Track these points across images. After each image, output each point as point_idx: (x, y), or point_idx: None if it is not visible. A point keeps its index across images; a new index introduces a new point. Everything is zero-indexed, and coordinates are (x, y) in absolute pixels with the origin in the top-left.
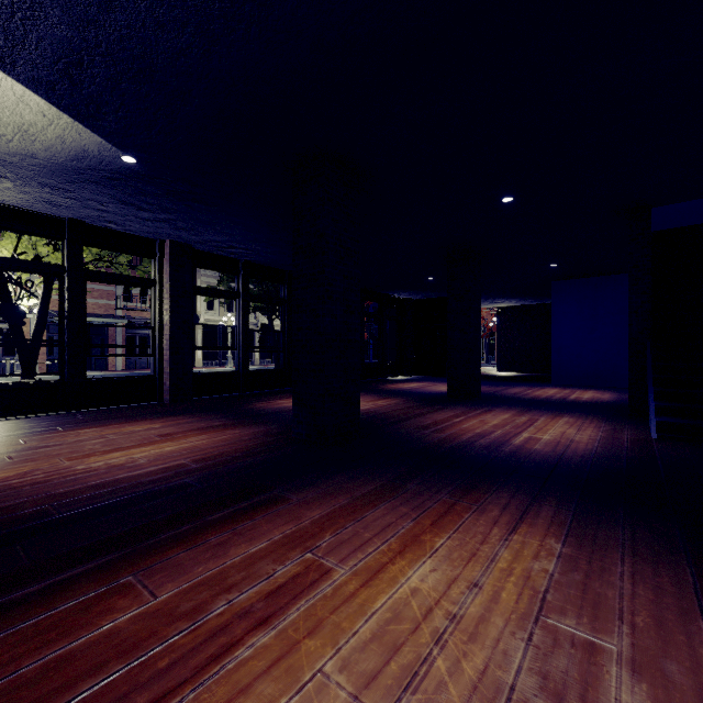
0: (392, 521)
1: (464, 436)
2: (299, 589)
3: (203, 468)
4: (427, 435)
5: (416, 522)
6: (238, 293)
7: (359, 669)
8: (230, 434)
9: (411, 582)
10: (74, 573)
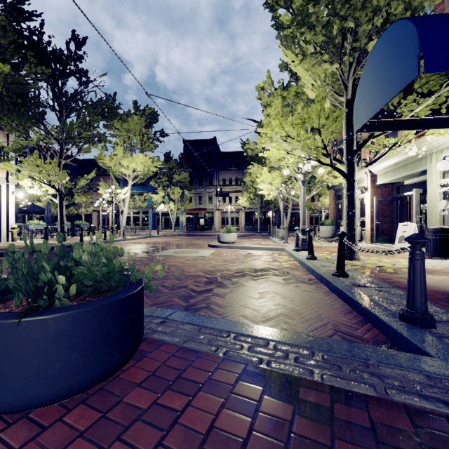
0: None
1: None
2: None
3: None
4: None
5: None
6: None
7: None
8: None
9: None
10: None
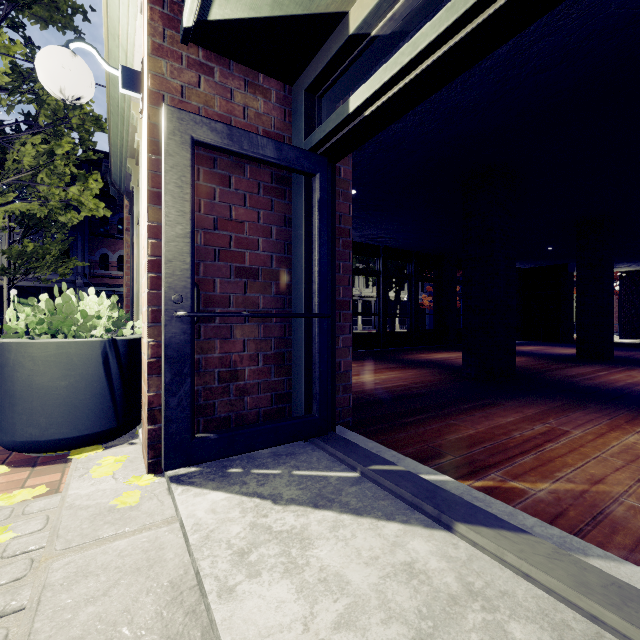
0: (592, 418)
1: (616, 384)
2: (556, 434)
3: (422, 387)
4: (579, 381)
5: (612, 420)
6: (379, 272)
7: (622, 458)
8: (412, 372)
9: (629, 440)
10: (420, 417)
